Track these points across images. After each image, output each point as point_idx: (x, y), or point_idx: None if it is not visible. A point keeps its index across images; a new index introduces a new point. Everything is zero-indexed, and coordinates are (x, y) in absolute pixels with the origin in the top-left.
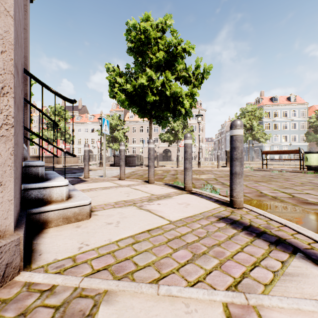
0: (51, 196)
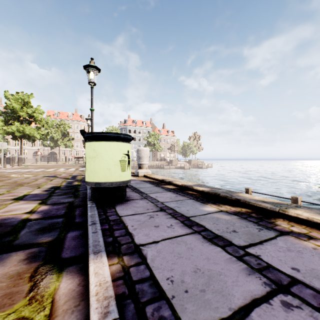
0: None
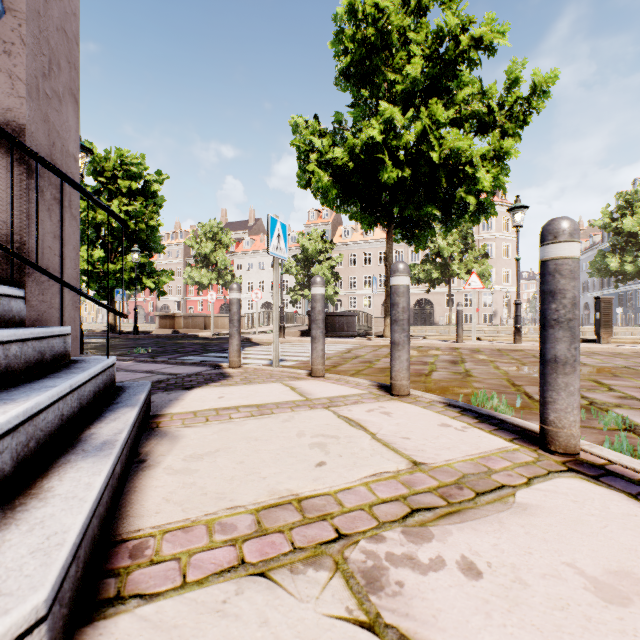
0: None
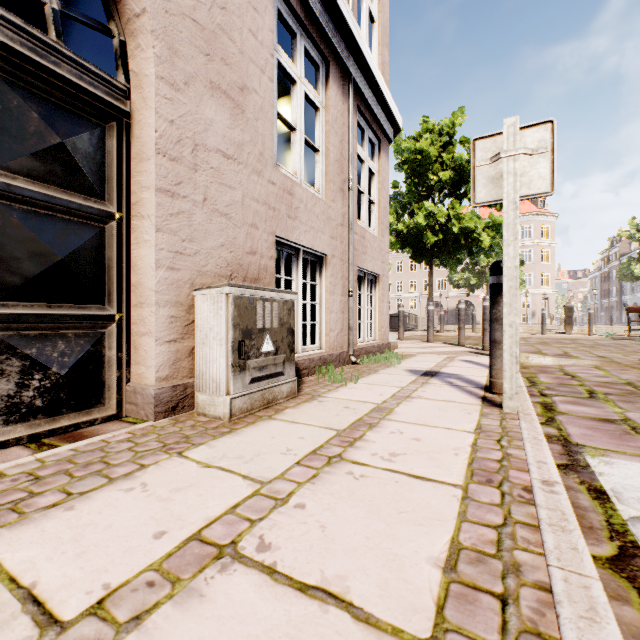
0: None
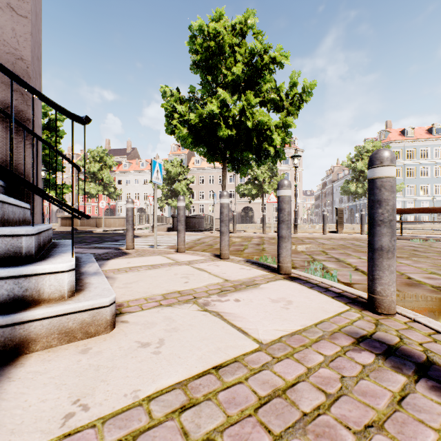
0: (41, 290)
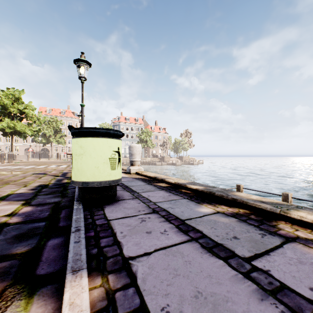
0: None
